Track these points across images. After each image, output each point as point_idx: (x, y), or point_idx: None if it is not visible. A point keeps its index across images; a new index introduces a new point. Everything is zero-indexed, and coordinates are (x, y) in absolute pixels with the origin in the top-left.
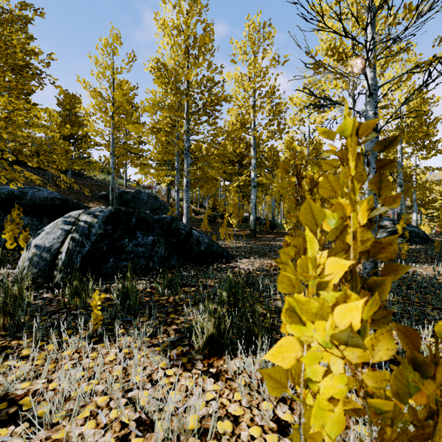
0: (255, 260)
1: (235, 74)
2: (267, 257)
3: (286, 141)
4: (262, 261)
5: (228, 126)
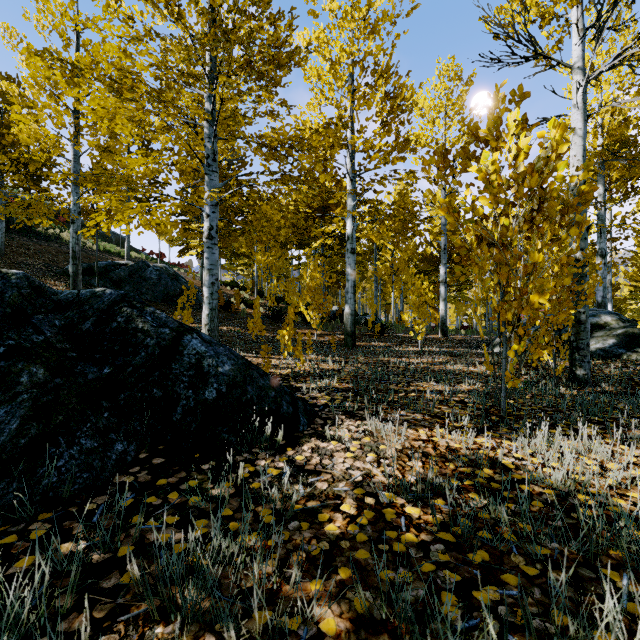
0: (379, 423)
1: (317, 35)
2: (408, 410)
3: (406, 175)
4: (402, 433)
5: (303, 132)
